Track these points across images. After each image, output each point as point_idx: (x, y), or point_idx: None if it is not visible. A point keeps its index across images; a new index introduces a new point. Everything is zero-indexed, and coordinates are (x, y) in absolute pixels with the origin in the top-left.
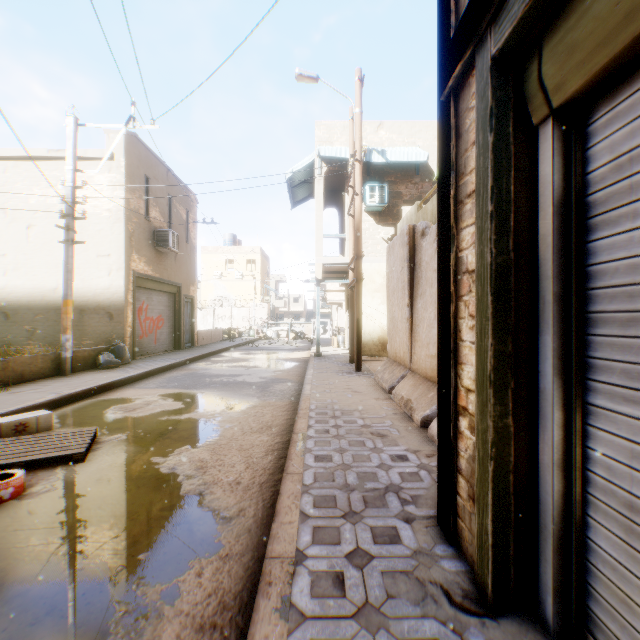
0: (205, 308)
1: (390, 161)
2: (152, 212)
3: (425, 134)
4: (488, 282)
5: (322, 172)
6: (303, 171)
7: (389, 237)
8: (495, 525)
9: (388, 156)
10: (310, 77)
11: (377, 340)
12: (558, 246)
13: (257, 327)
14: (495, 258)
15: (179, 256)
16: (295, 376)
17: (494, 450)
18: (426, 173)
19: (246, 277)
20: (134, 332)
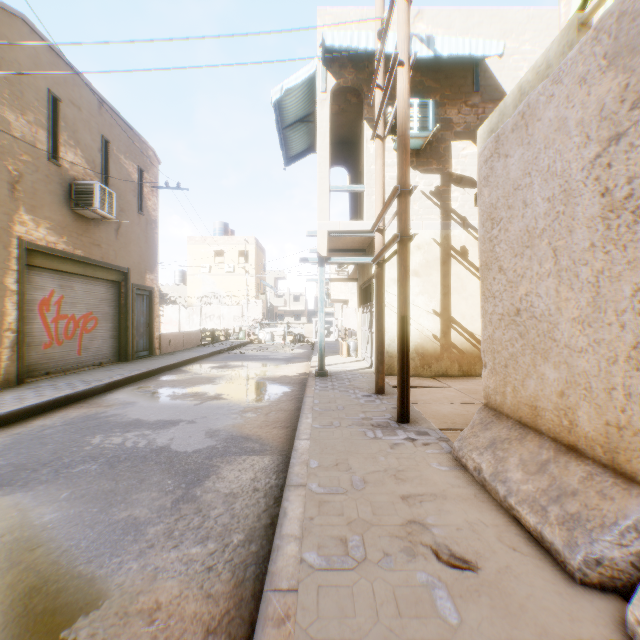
0: (191, 306)
1: (433, 71)
2: (67, 154)
3: (488, 29)
4: None
5: (327, 89)
6: (299, 96)
7: (432, 190)
8: None
9: (438, 47)
10: None
11: (413, 350)
12: None
13: (248, 328)
14: None
15: (125, 229)
16: (277, 427)
17: None
18: (490, 90)
19: (238, 271)
20: (22, 339)
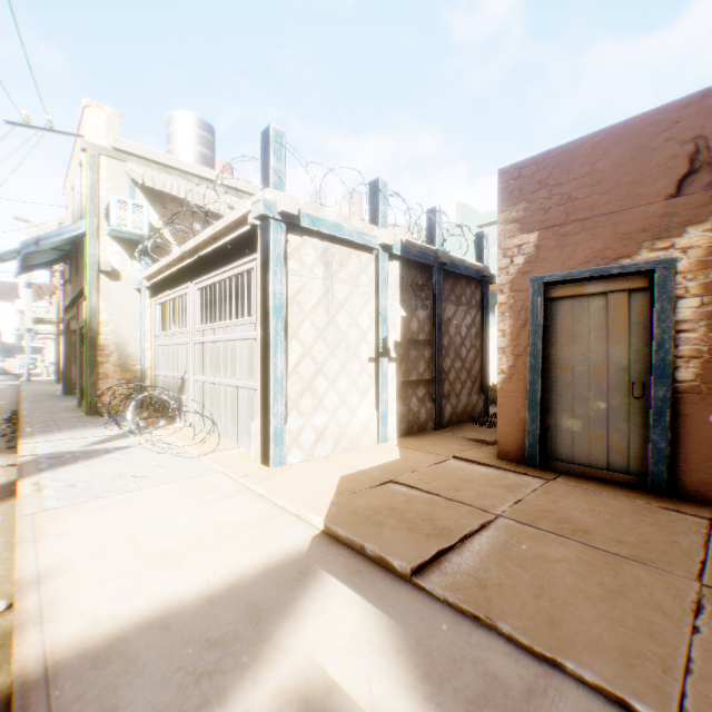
0: None
1: None
2: None
3: None
4: (66, 351)
5: None
6: (15, 248)
7: None
8: (67, 384)
9: None
10: (25, 220)
11: None
12: (75, 347)
13: None
14: (67, 348)
15: None
16: (13, 389)
17: (67, 374)
18: None
19: None
20: None
